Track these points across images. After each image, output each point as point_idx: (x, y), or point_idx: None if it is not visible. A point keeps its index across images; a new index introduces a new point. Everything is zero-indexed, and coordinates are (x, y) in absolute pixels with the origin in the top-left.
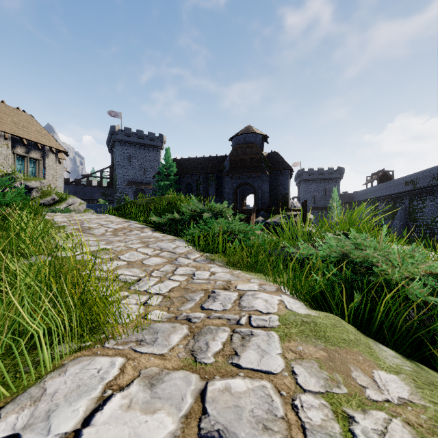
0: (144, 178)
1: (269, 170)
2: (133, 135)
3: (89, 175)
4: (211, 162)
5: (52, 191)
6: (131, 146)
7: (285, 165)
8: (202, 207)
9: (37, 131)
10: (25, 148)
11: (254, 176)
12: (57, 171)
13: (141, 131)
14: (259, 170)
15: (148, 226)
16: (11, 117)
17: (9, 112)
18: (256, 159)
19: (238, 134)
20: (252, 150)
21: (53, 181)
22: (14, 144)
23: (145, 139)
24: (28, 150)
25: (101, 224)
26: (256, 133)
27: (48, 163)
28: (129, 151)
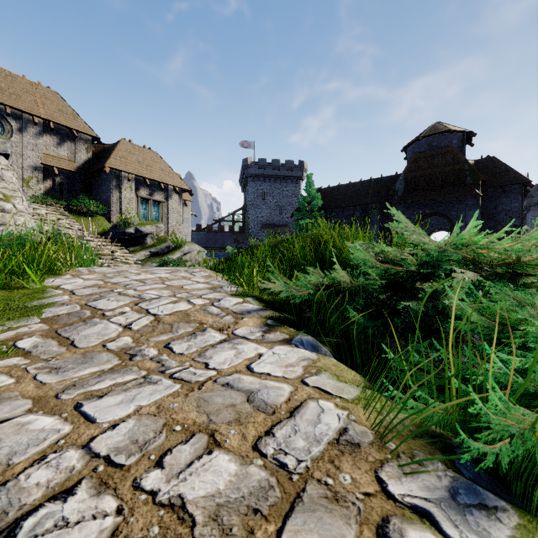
0: (281, 218)
1: (481, 187)
2: (267, 167)
3: (221, 219)
4: (372, 187)
5: (168, 237)
6: (266, 181)
7: (513, 176)
8: (411, 250)
9: (161, 169)
10: (149, 190)
11: (449, 200)
12: (181, 214)
13: (277, 160)
14: (461, 190)
15: (259, 305)
16: (136, 156)
17: (135, 151)
18: (455, 171)
19: (418, 138)
20: (445, 159)
21: (176, 226)
22: (137, 186)
23: (282, 169)
24: (151, 192)
25: (140, 298)
26: (452, 131)
27: (171, 206)
28: (263, 187)
